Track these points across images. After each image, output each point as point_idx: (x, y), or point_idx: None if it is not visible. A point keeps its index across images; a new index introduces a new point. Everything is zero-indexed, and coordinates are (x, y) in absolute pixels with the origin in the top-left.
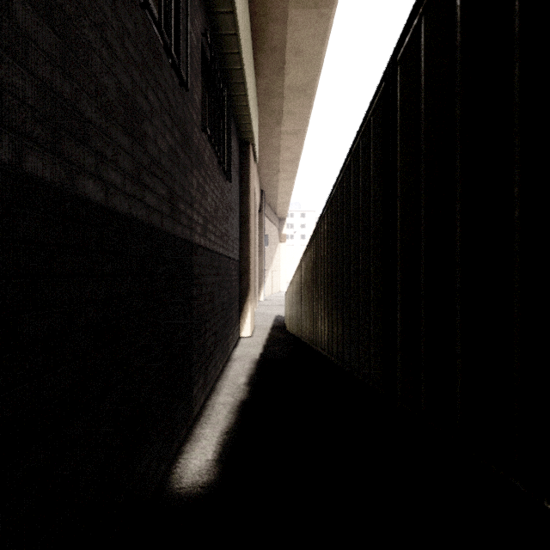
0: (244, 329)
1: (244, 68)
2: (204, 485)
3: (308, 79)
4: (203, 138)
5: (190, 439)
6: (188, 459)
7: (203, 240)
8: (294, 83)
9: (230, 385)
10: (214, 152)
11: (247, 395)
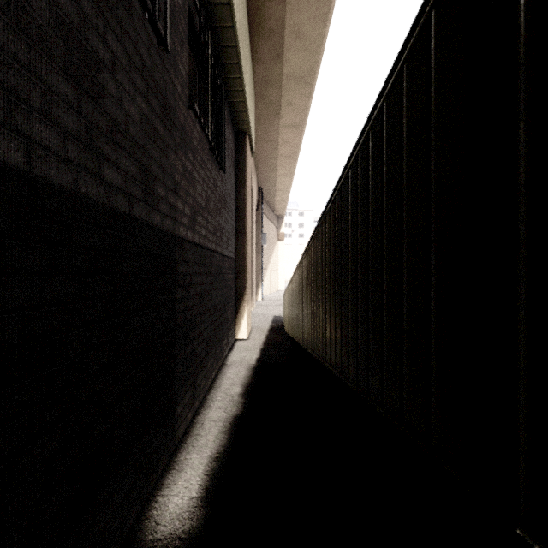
0: (240, 331)
1: (239, 45)
2: (184, 535)
3: (308, 66)
4: (190, 117)
5: (172, 468)
6: (168, 496)
7: (190, 233)
8: (293, 71)
9: (223, 396)
10: (206, 139)
11: (242, 409)
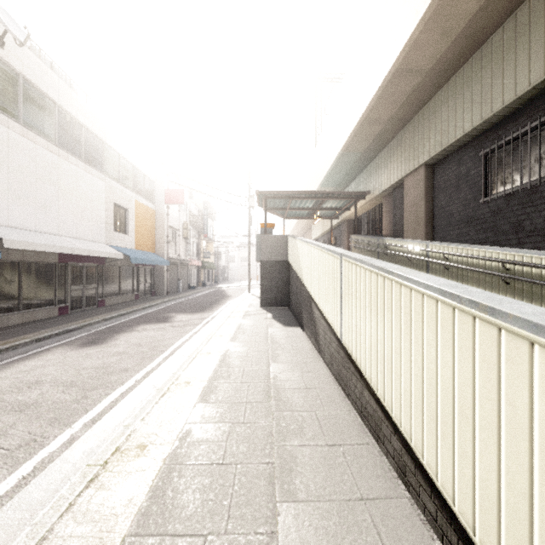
0: None
1: None
2: None
3: None
4: None
5: None
6: None
7: None
8: None
9: None
10: None
11: None
